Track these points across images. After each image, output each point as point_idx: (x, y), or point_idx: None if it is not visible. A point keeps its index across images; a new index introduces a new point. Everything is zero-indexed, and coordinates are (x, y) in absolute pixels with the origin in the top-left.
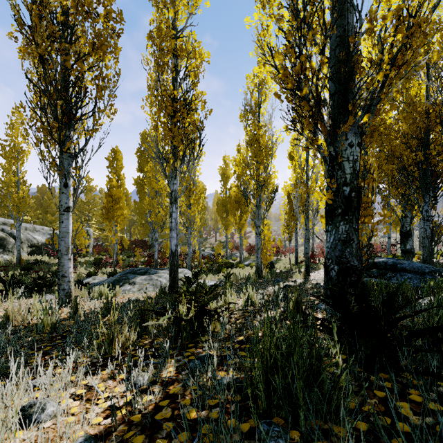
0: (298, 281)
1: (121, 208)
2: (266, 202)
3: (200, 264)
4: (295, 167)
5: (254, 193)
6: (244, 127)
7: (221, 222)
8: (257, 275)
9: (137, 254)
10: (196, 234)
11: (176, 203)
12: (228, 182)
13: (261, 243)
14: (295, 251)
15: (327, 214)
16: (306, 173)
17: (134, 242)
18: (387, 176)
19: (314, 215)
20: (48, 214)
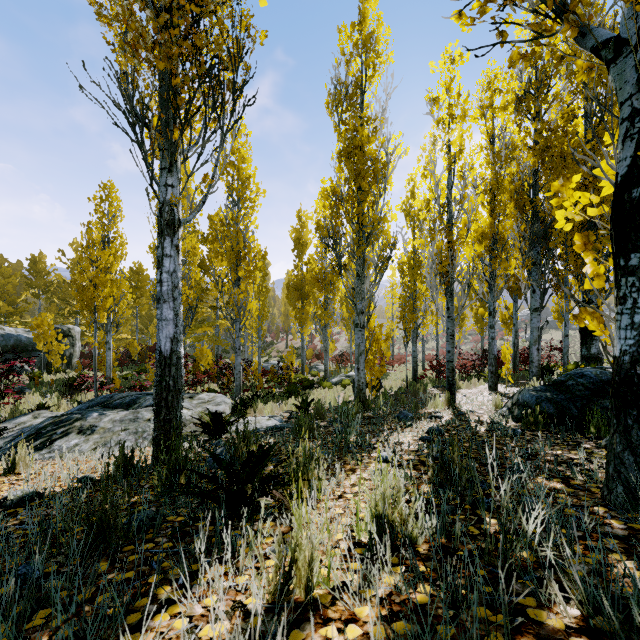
0: (444, 415)
1: (117, 286)
2: (375, 266)
3: (259, 383)
4: (429, 202)
5: (353, 250)
6: (335, 124)
7: (293, 316)
8: (360, 402)
9: (150, 367)
10: (252, 335)
11: (172, 233)
12: (304, 251)
13: (365, 344)
14: (413, 360)
15: (635, 215)
16: (449, 213)
17: (153, 349)
18: (565, 236)
19: (464, 290)
20: (0, 303)
